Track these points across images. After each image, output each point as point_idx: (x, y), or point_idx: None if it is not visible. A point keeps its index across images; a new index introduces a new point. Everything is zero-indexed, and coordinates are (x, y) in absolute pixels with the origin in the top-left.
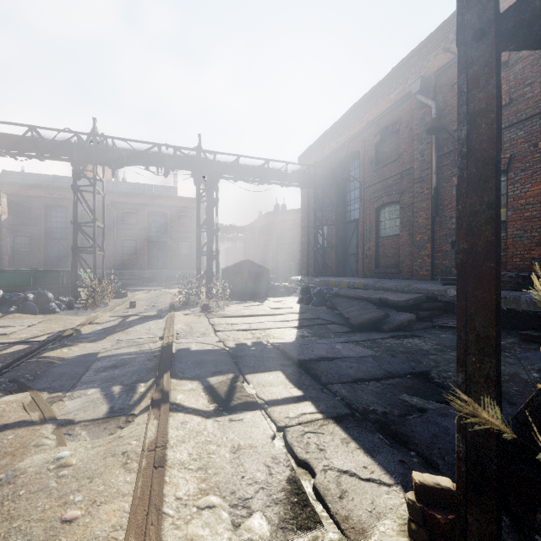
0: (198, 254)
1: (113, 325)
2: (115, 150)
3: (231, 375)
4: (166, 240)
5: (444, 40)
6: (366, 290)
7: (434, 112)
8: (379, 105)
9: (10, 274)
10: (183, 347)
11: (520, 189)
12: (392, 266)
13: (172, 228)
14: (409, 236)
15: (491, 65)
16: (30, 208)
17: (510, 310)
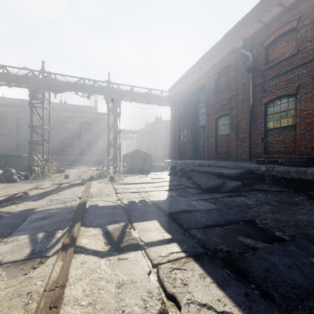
0: (108, 146)
1: (51, 189)
2: (56, 82)
3: (123, 224)
4: (90, 138)
5: (257, 16)
6: (210, 167)
7: (251, 59)
8: (217, 56)
9: None
10: (93, 204)
11: (304, 105)
12: (225, 153)
13: (94, 131)
14: (235, 135)
15: None
16: (6, 118)
17: (299, 179)
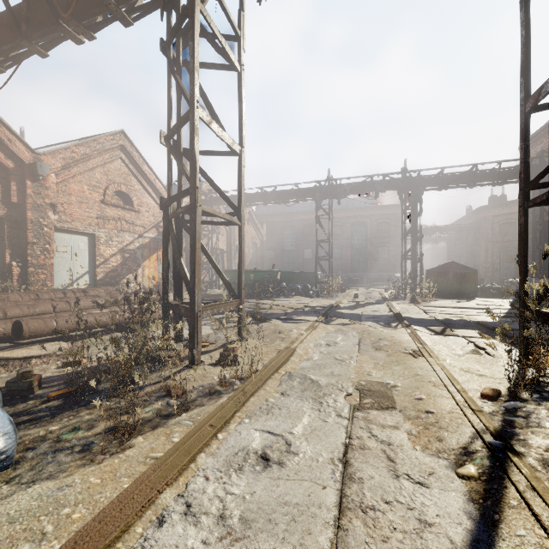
0: (403, 258)
1: (353, 304)
2: (341, 187)
3: (442, 327)
4: (365, 246)
5: None
6: None
7: None
8: None
9: (287, 274)
10: (406, 316)
11: None
12: None
13: (371, 235)
14: None
15: (522, 214)
16: (273, 230)
17: None
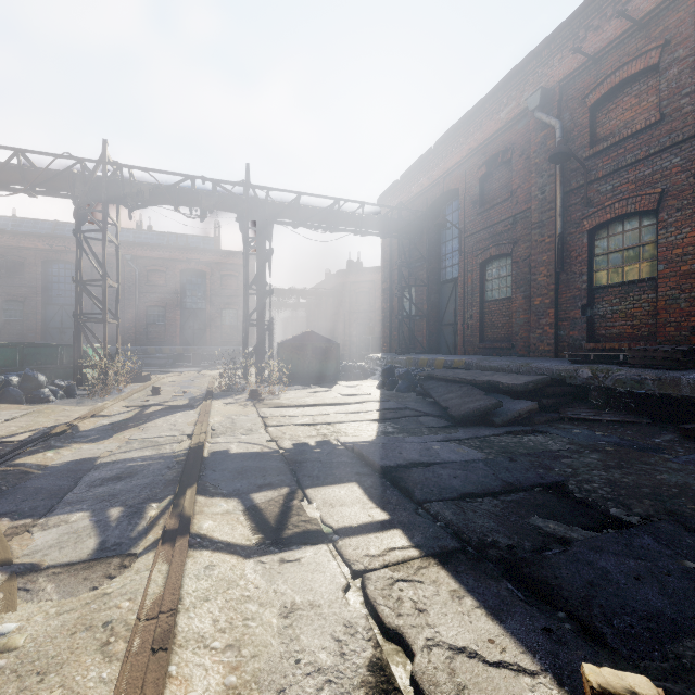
0: (245, 324)
1: (126, 418)
2: (133, 184)
3: (285, 490)
4: (204, 307)
5: (572, 39)
6: (469, 370)
7: (558, 135)
8: (484, 127)
9: None
10: (219, 449)
11: (675, 235)
12: (502, 339)
13: (212, 291)
14: (525, 299)
15: None
16: (22, 264)
17: (665, 396)
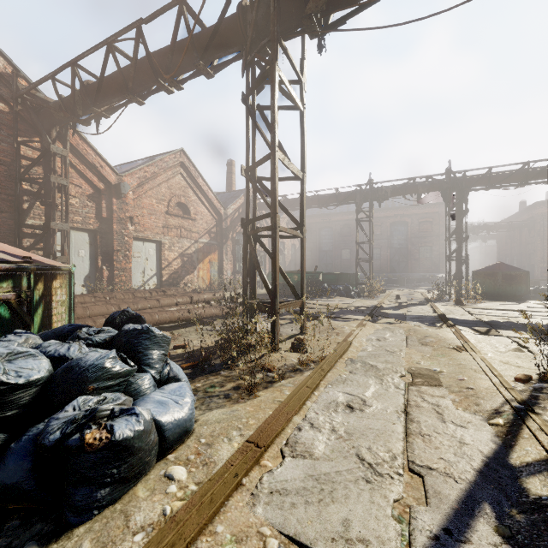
0: (447, 260)
1: (396, 305)
2: (382, 190)
3: (487, 328)
4: (406, 246)
5: None
6: None
7: None
8: None
9: (328, 275)
10: (450, 317)
11: None
12: None
13: (412, 235)
14: None
15: None
16: (310, 231)
17: None
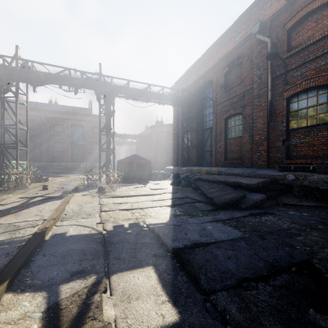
0: (99, 150)
1: (13, 206)
2: (34, 71)
3: (92, 279)
4: (83, 143)
5: None
6: (221, 175)
7: (269, 46)
8: (227, 46)
9: None
10: (59, 232)
11: None
12: (237, 159)
13: (87, 135)
14: (249, 137)
15: None
16: None
17: None
